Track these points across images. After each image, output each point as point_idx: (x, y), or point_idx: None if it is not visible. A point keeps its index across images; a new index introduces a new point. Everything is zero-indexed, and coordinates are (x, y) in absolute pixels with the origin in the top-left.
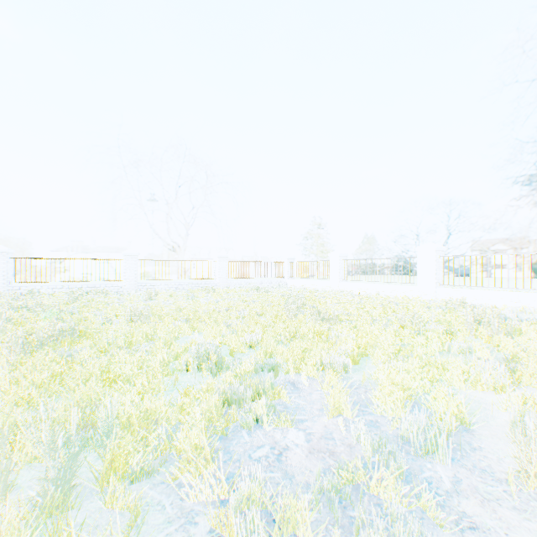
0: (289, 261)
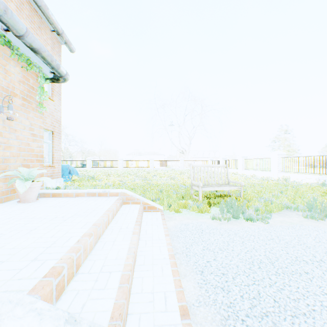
0: (210, 160)
